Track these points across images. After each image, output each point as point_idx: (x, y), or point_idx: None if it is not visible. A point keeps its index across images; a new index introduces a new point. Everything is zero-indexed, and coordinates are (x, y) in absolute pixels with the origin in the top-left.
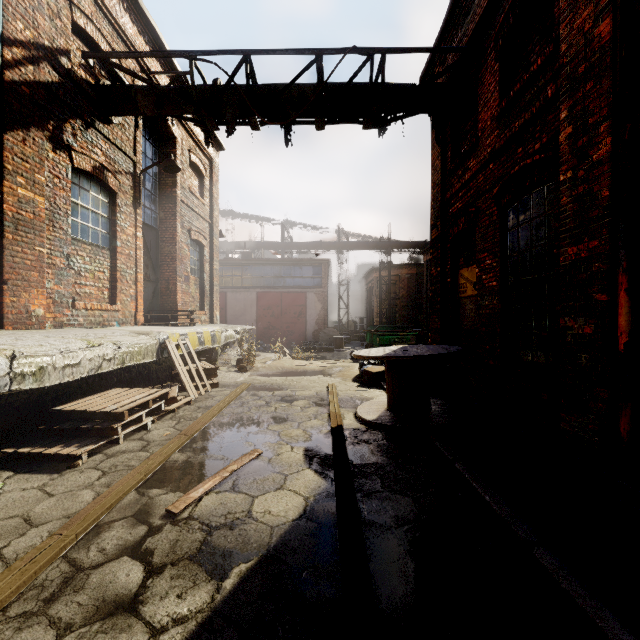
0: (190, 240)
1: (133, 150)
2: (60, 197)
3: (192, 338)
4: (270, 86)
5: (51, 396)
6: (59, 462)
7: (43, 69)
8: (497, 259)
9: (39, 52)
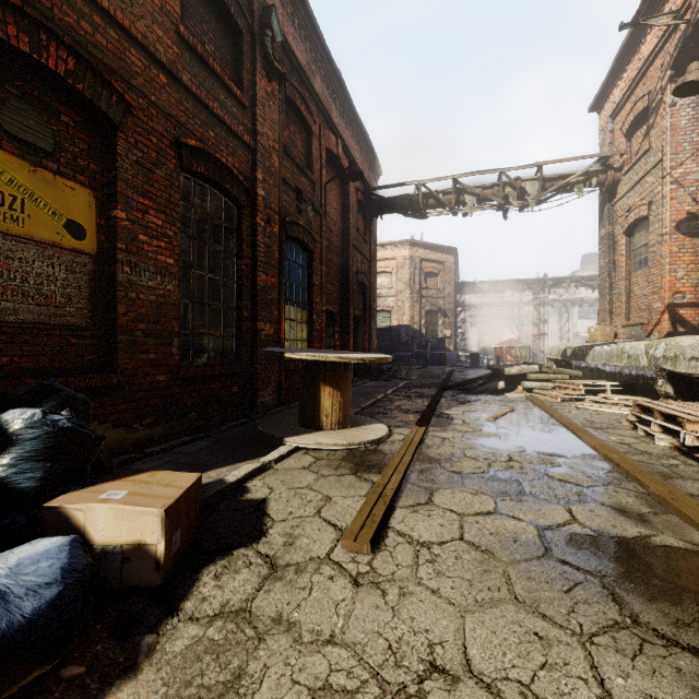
0: None
1: None
2: None
3: None
4: None
5: None
6: None
7: None
8: (177, 229)
9: None
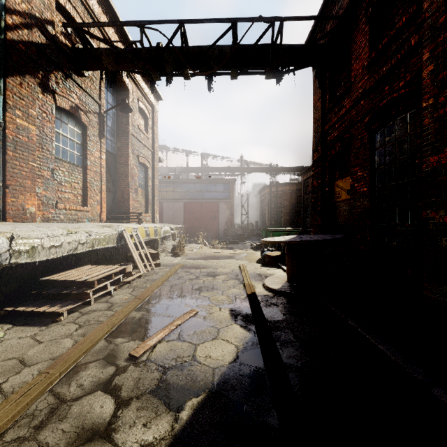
0: (138, 163)
1: (99, 96)
2: (47, 127)
3: (141, 231)
4: (198, 47)
5: (40, 270)
6: (46, 318)
7: (35, 33)
8: (367, 171)
9: (32, 20)
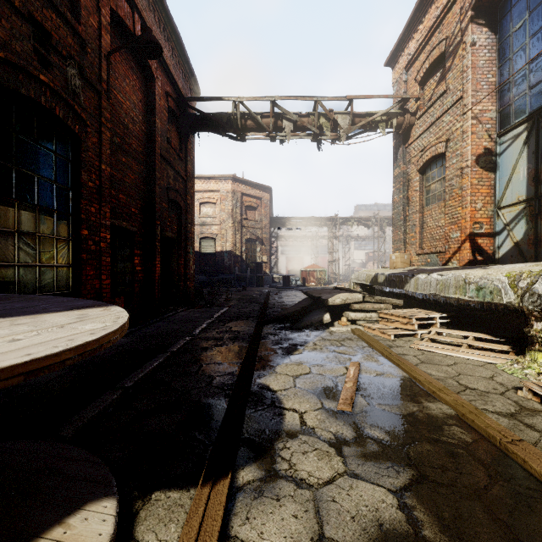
0: None
1: None
2: None
3: None
4: None
5: None
6: None
7: None
8: None
9: None
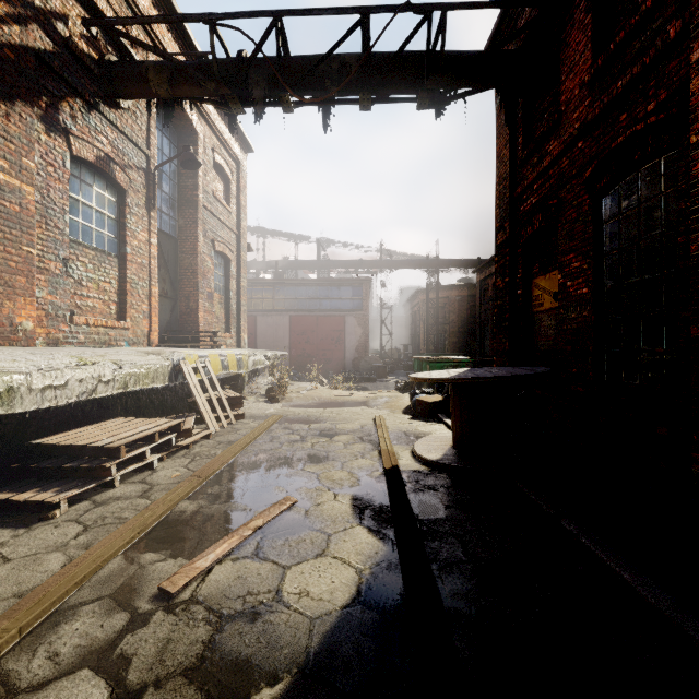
0: (214, 252)
1: (146, 142)
2: (55, 189)
3: (214, 361)
4: (305, 57)
5: (34, 427)
6: (31, 512)
7: (32, 32)
8: (589, 259)
9: (27, 11)
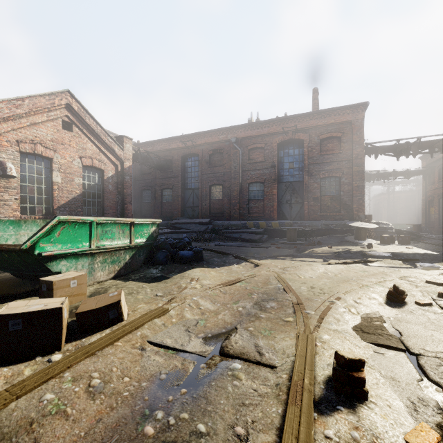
0: None
1: None
2: None
3: None
4: (382, 174)
5: None
6: None
7: None
8: (437, 208)
9: None
